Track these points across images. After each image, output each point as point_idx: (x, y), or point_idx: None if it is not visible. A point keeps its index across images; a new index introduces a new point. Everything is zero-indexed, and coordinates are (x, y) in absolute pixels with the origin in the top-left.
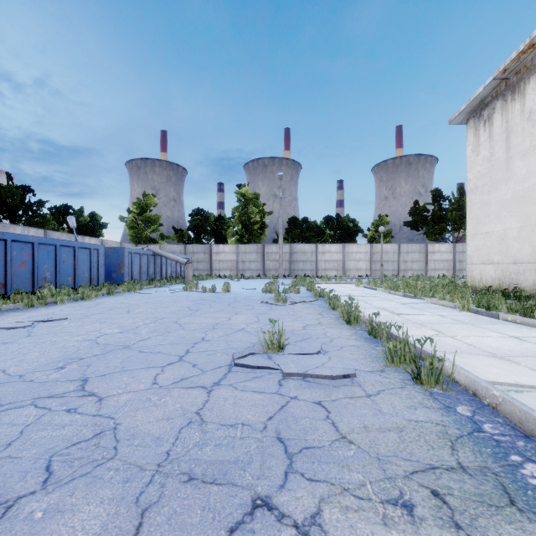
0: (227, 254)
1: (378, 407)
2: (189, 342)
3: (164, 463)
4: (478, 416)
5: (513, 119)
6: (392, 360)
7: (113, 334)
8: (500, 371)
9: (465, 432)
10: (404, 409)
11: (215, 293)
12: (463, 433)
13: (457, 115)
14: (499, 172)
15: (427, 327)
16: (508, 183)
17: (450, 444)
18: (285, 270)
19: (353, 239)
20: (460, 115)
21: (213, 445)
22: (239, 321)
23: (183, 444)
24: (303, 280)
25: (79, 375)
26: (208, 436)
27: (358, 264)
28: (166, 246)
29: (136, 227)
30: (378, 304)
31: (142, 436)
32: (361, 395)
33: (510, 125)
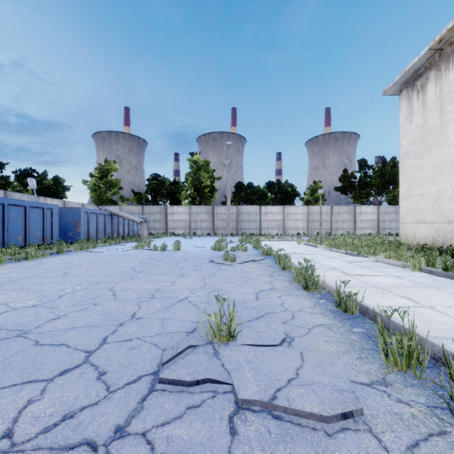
0: (181, 214)
1: None
2: (112, 323)
3: None
4: None
5: (447, 87)
6: (395, 362)
7: (22, 309)
8: None
9: None
10: None
11: (166, 251)
12: None
13: (392, 86)
14: (433, 137)
15: (393, 293)
16: (442, 148)
17: None
18: (232, 229)
19: (291, 201)
20: (394, 86)
21: None
22: (183, 286)
23: None
24: (249, 238)
25: None
26: None
27: (296, 223)
28: (125, 207)
29: (98, 190)
30: (325, 263)
31: None
32: None
33: (444, 92)
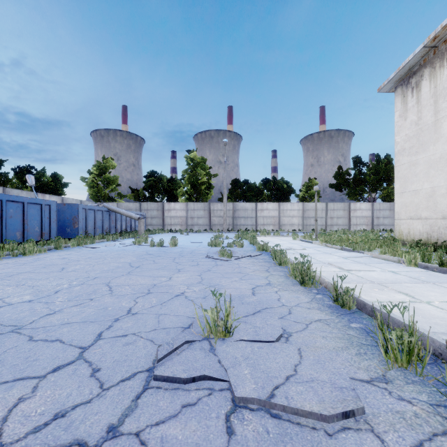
0: (177, 211)
1: None
2: (108, 319)
3: None
4: None
5: (442, 84)
6: (395, 358)
7: (17, 305)
8: None
9: None
10: None
11: (163, 247)
12: None
13: (386, 84)
14: (427, 134)
15: (390, 288)
16: (437, 144)
17: None
18: (228, 225)
19: (286, 198)
20: (389, 84)
21: None
22: (179, 281)
23: None
24: (245, 234)
25: None
26: None
27: (291, 220)
28: (123, 204)
29: (96, 187)
30: (321, 258)
31: None
32: None
33: (438, 90)
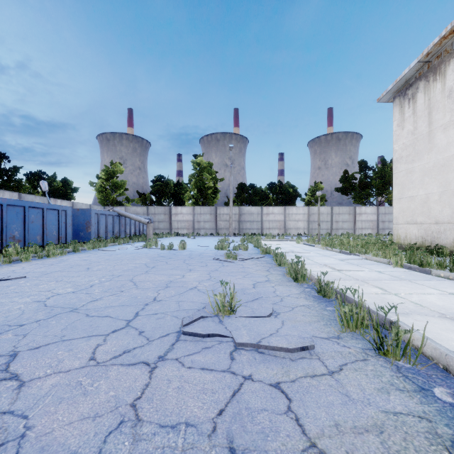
0: (184, 215)
1: (346, 391)
2: (140, 304)
3: None
4: None
5: (435, 97)
6: (348, 325)
7: (65, 294)
8: None
9: None
10: (376, 393)
11: (172, 250)
12: None
13: (385, 94)
14: (422, 143)
15: (369, 284)
16: (430, 153)
17: None
18: (234, 229)
19: (292, 202)
20: (387, 94)
21: None
22: (192, 278)
23: None
24: (251, 238)
25: (10, 348)
26: (140, 449)
27: (297, 223)
28: (130, 208)
29: (104, 191)
30: (319, 260)
31: (54, 451)
32: (323, 373)
33: (432, 102)
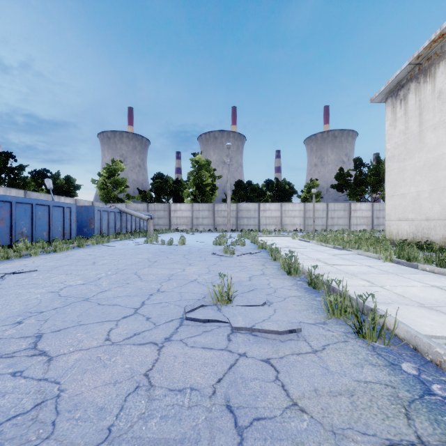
0: (183, 211)
1: (326, 365)
2: (145, 294)
3: (104, 444)
4: (424, 375)
5: (425, 98)
6: (333, 312)
7: (76, 286)
8: (433, 323)
9: (416, 395)
10: (351, 367)
11: (172, 245)
12: (414, 396)
13: (378, 95)
14: (413, 142)
15: (358, 277)
16: (421, 152)
17: (405, 411)
18: (232, 225)
19: (289, 199)
20: (380, 95)
21: (159, 417)
22: (192, 272)
23: (127, 416)
24: (248, 234)
25: (35, 331)
26: (154, 405)
27: (293, 220)
28: (131, 205)
29: (105, 188)
30: (312, 255)
31: (85, 407)
32: (307, 351)
33: (422, 103)
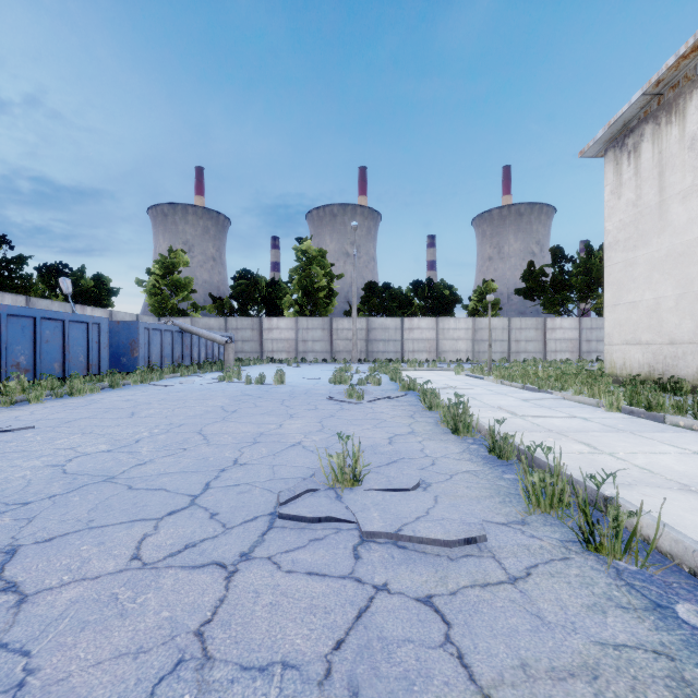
0: (283, 330)
1: (537, 609)
2: (212, 469)
3: None
4: None
5: (669, 149)
6: (537, 503)
7: (95, 454)
8: None
9: None
10: (584, 612)
11: (264, 385)
12: None
13: (592, 145)
14: (649, 220)
15: (570, 438)
16: (662, 236)
17: None
18: (360, 353)
19: (449, 311)
20: (595, 145)
21: None
22: (293, 429)
23: None
24: (385, 367)
25: (6, 541)
26: None
27: (456, 344)
28: (200, 320)
29: (159, 294)
30: (490, 400)
31: None
32: (500, 580)
33: (664, 157)
